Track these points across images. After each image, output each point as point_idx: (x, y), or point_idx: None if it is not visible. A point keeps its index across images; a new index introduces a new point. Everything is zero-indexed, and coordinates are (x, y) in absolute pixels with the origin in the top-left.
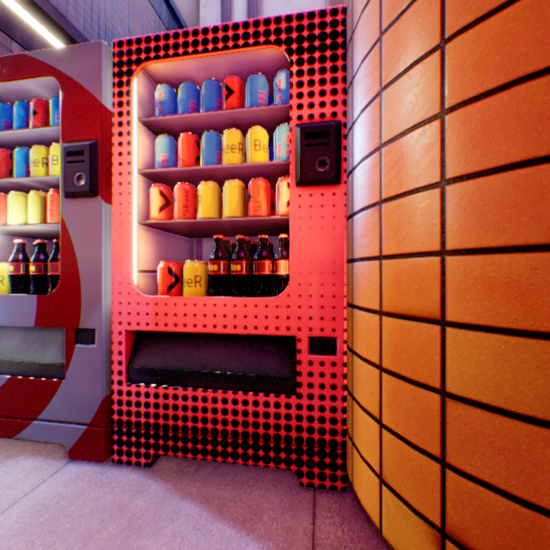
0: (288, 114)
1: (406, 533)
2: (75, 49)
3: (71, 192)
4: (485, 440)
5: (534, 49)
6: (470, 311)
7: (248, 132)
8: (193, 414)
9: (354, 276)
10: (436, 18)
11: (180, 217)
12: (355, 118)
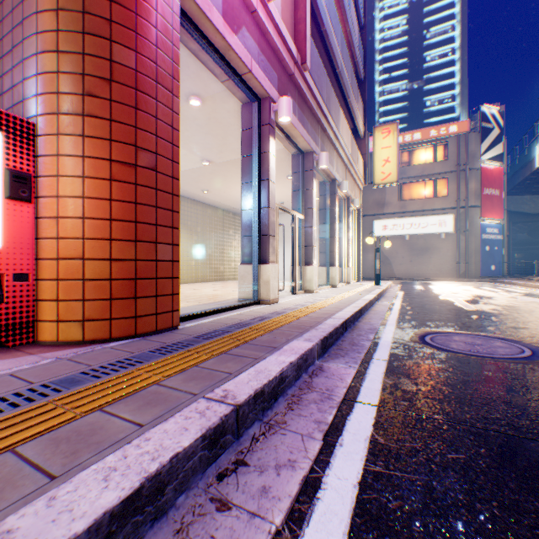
0: None
1: (72, 331)
2: None
3: None
4: (97, 288)
5: (108, 194)
6: (93, 255)
7: None
8: None
9: (41, 246)
10: (83, 168)
11: None
12: (42, 176)
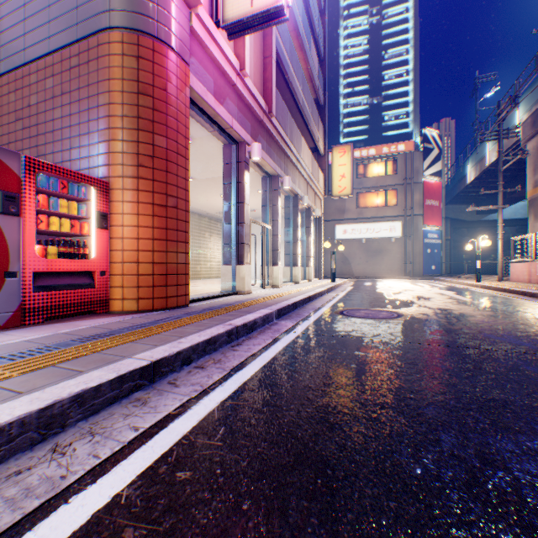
0: (85, 200)
1: (131, 305)
2: (6, 150)
3: (8, 213)
4: (146, 280)
5: (152, 224)
6: (144, 260)
7: (73, 203)
8: (64, 299)
9: (112, 255)
10: (138, 209)
11: (47, 229)
12: (112, 213)
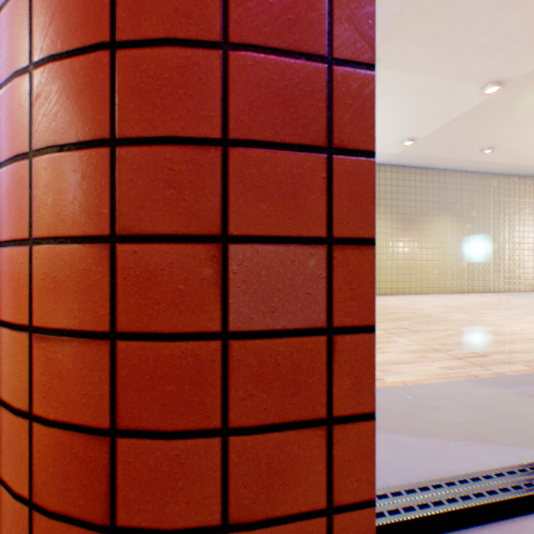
0: None
1: None
2: None
3: None
4: (6, 438)
5: (23, 46)
6: (1, 306)
7: None
8: None
9: None
10: None
11: None
12: None
